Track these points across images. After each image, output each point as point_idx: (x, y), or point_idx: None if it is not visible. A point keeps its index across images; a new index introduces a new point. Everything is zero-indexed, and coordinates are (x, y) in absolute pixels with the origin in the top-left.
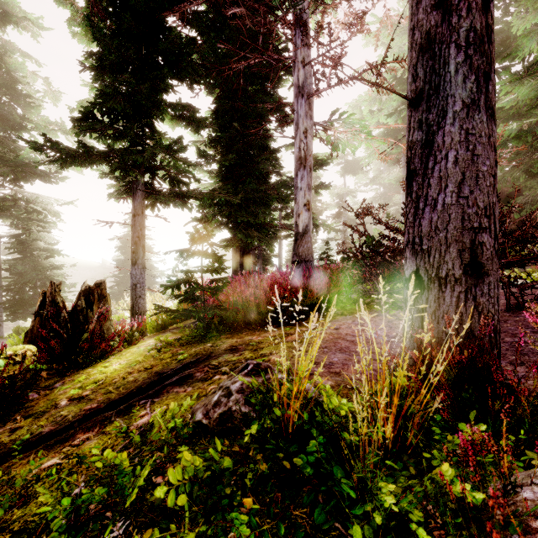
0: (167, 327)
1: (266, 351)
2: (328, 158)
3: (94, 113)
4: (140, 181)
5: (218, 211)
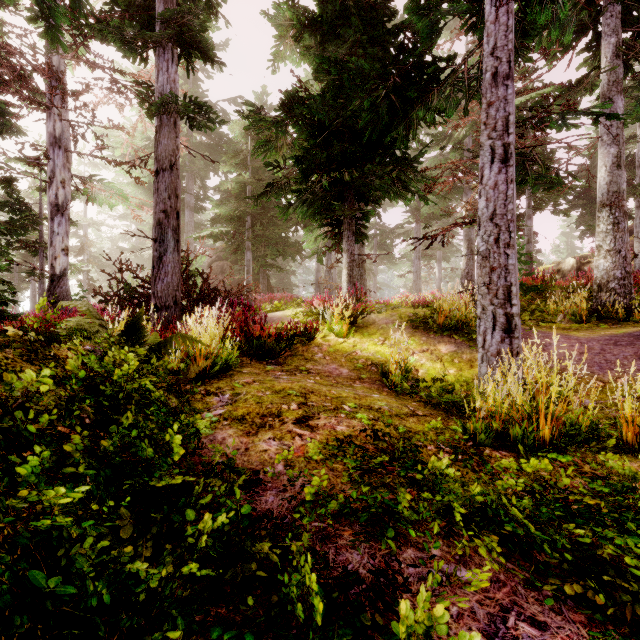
0: None
1: None
2: (74, 192)
3: None
4: None
5: None
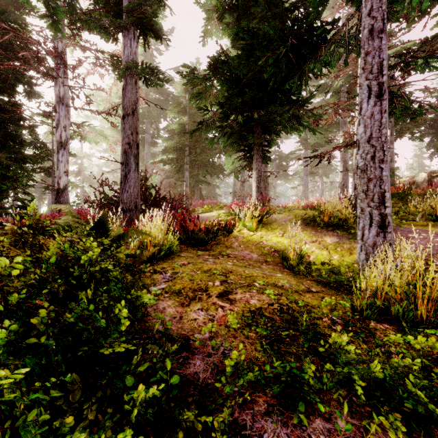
0: None
1: None
2: (73, 134)
3: None
4: None
5: None
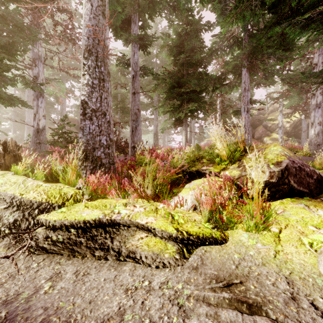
0: None
1: None
2: None
3: None
4: None
5: None
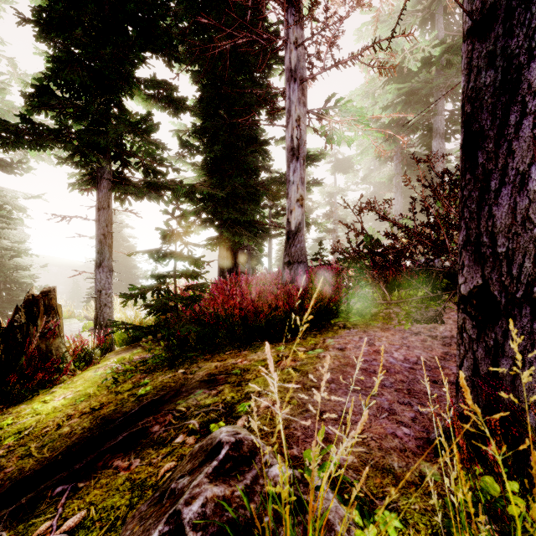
0: (140, 339)
1: (253, 389)
2: (320, 153)
3: (50, 87)
4: (106, 169)
5: (202, 207)
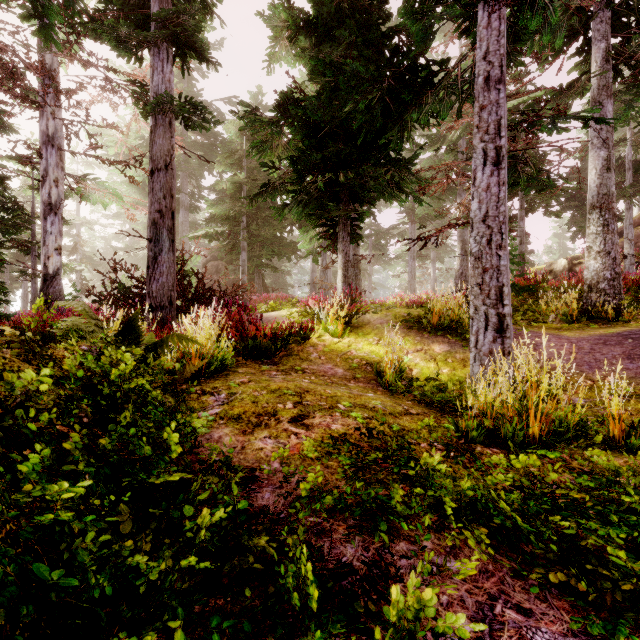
0: None
1: None
2: (67, 191)
3: None
4: None
5: None
